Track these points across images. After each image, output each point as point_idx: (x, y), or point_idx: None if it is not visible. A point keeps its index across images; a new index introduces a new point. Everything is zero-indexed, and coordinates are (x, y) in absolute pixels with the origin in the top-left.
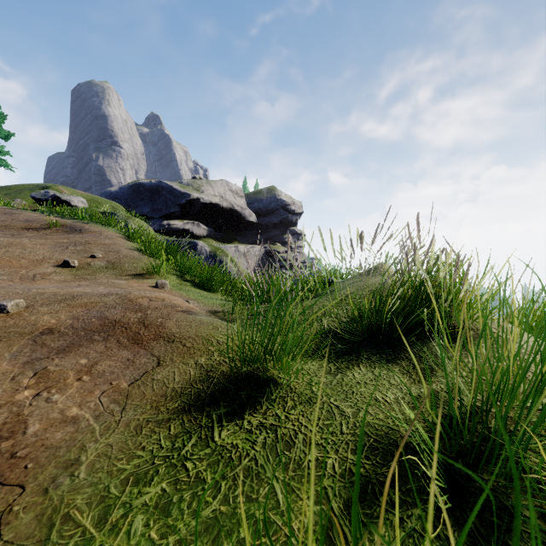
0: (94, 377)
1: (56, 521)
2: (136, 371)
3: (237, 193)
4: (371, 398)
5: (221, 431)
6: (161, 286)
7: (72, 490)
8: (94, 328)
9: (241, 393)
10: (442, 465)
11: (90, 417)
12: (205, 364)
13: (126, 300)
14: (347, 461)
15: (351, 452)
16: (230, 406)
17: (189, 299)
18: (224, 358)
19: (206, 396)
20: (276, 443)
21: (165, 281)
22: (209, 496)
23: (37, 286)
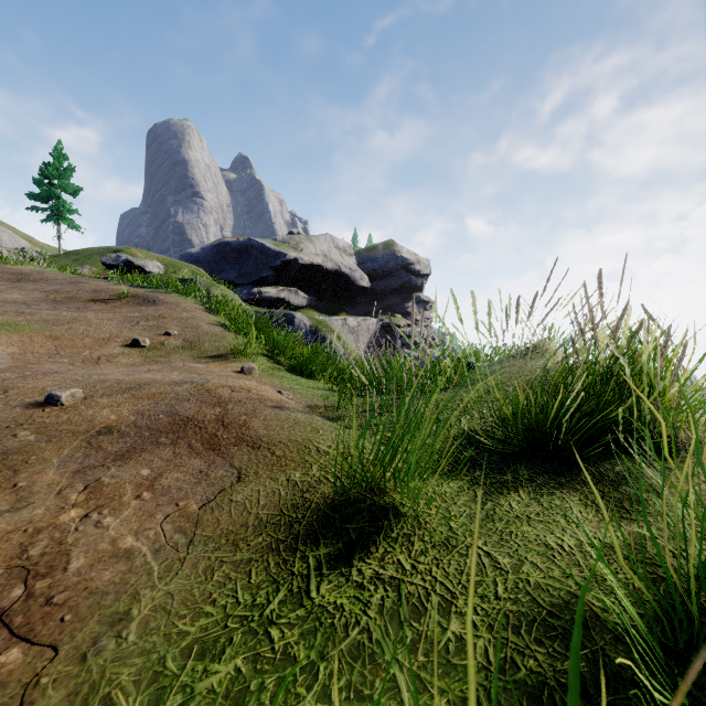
0: (156, 494)
1: (93, 705)
2: (209, 488)
3: (345, 250)
4: (539, 543)
5: (320, 582)
6: (248, 371)
7: (118, 660)
8: (161, 426)
9: (349, 526)
10: (664, 666)
11: (147, 551)
12: (300, 481)
13: (203, 391)
14: (507, 646)
15: (512, 630)
16: (333, 545)
17: (283, 389)
18: (326, 474)
19: (300, 528)
20: (399, 607)
21: (253, 365)
22: (301, 684)
23: (100, 371)
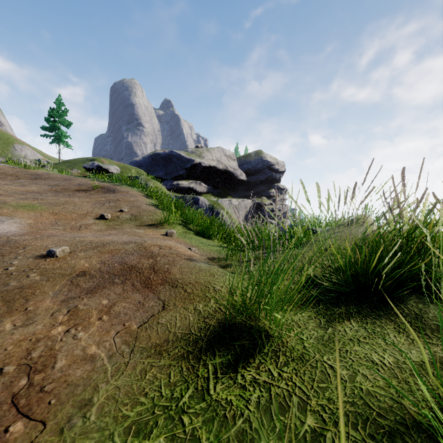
0: (111, 317)
1: None
2: (144, 314)
3: (230, 157)
4: (367, 360)
5: (216, 383)
6: (170, 234)
7: (83, 433)
8: (115, 271)
9: (235, 343)
10: None
11: (104, 357)
12: (202, 310)
13: (142, 248)
14: (348, 438)
15: (351, 426)
16: (225, 356)
17: (192, 246)
18: (219, 305)
19: (202, 343)
20: (270, 404)
21: (173, 231)
22: None
23: (80, 234)
